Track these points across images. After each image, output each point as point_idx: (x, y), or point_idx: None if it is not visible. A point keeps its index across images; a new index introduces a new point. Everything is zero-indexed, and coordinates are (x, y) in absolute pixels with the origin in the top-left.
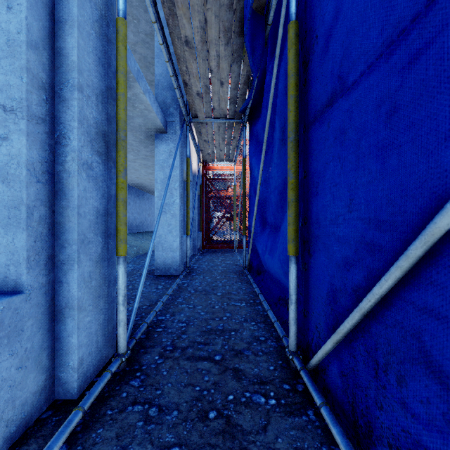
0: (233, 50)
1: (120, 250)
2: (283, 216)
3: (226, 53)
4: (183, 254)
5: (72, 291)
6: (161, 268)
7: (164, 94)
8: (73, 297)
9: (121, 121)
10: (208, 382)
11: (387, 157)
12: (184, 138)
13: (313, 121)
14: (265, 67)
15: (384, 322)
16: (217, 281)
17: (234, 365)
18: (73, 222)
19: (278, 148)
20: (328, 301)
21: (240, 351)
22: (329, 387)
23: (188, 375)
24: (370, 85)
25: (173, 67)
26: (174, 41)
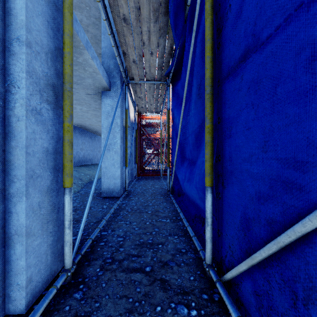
0: (160, 27)
1: (66, 183)
2: (198, 154)
3: (154, 29)
4: (123, 181)
5: (20, 220)
6: (106, 191)
7: (109, 62)
8: (21, 225)
9: (67, 75)
10: (139, 294)
11: (308, 101)
12: (124, 95)
13: (226, 76)
14: (184, 42)
15: (305, 258)
16: (148, 201)
17: (161, 276)
18: (21, 160)
19: (195, 100)
20: (241, 227)
21: (166, 262)
22: (242, 300)
23: (123, 287)
24: (287, 36)
25: (114, 40)
26: (114, 18)
